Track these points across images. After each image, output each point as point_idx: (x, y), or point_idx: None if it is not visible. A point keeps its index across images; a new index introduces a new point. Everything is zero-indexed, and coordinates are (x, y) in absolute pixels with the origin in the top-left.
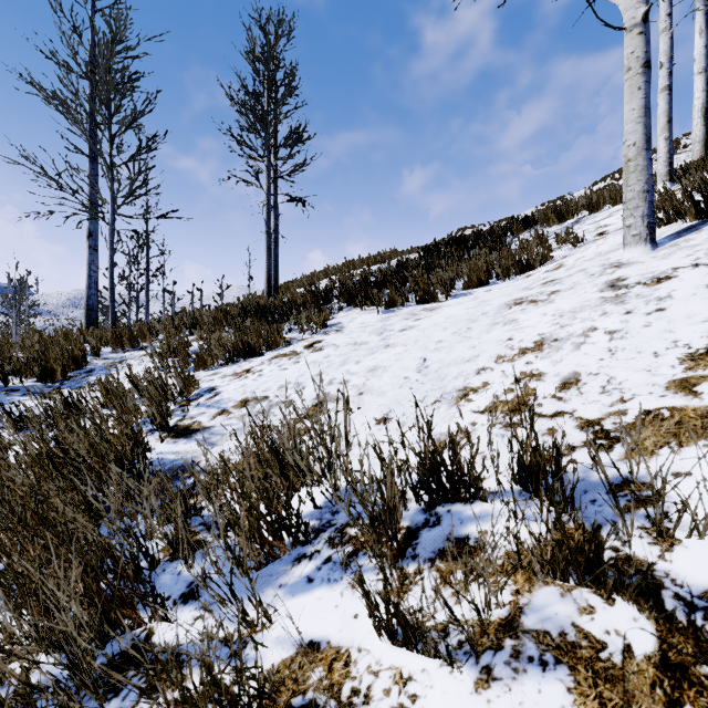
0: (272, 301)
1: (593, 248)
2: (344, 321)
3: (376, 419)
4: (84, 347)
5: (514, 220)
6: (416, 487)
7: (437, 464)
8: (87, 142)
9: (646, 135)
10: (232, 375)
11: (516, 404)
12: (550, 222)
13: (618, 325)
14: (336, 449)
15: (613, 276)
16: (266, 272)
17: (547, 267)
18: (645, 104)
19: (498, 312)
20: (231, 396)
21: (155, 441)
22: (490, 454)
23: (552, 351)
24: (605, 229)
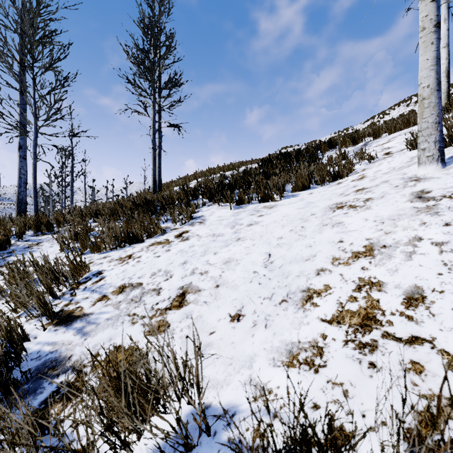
0: (156, 196)
1: (385, 164)
2: (206, 214)
3: (231, 316)
4: (12, 231)
5: (323, 143)
6: (279, 451)
7: (306, 434)
8: (18, 79)
9: (437, 79)
10: (117, 260)
11: (363, 317)
12: (347, 145)
13: (443, 237)
14: (190, 379)
15: (416, 188)
16: (152, 176)
17: (352, 177)
18: (437, 55)
19: (324, 214)
20: (112, 281)
21: (39, 328)
22: (352, 388)
23: (384, 258)
24: (389, 150)
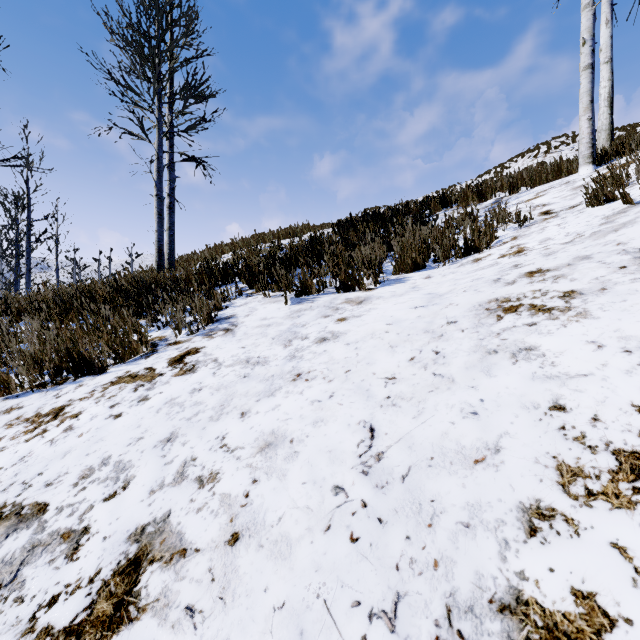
0: (162, 277)
1: (554, 228)
2: (240, 313)
3: None
4: None
5: (432, 198)
6: None
7: None
8: None
9: None
10: (27, 421)
11: None
12: (469, 202)
13: None
14: None
15: None
16: (156, 242)
17: (497, 249)
18: None
19: (479, 323)
20: None
21: None
22: None
23: None
24: (548, 208)
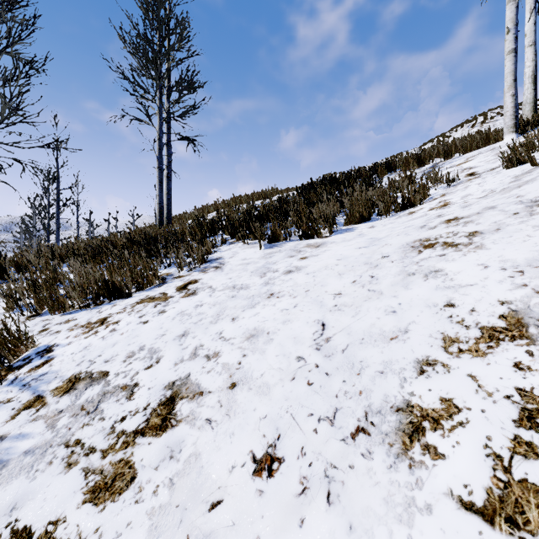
0: (163, 231)
1: (475, 186)
2: (226, 256)
3: (255, 459)
4: None
5: (379, 164)
6: None
7: None
8: None
9: None
10: (83, 327)
11: None
12: (410, 167)
13: None
14: None
15: None
16: (157, 204)
17: (428, 204)
18: None
19: (405, 256)
20: (61, 368)
21: None
22: None
23: None
24: (473, 170)
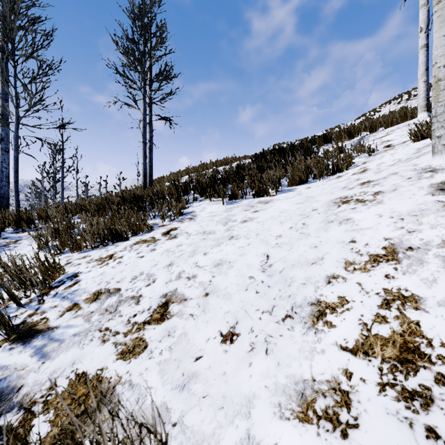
0: (147, 191)
1: (388, 156)
2: (197, 210)
3: (222, 334)
4: None
5: (317, 137)
6: None
7: None
8: None
9: None
10: (97, 260)
11: (401, 347)
12: (342, 139)
13: None
14: None
15: (435, 179)
16: (142, 170)
17: (352, 170)
18: None
19: (328, 209)
20: (87, 286)
21: None
22: None
23: (414, 263)
24: (390, 143)
